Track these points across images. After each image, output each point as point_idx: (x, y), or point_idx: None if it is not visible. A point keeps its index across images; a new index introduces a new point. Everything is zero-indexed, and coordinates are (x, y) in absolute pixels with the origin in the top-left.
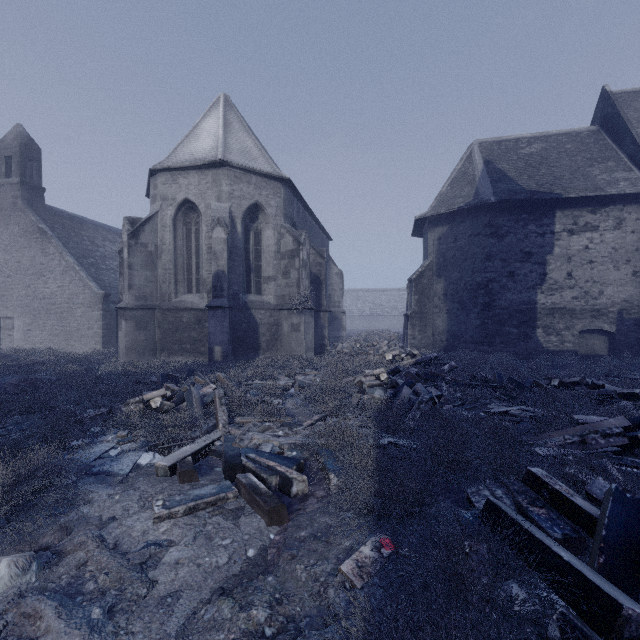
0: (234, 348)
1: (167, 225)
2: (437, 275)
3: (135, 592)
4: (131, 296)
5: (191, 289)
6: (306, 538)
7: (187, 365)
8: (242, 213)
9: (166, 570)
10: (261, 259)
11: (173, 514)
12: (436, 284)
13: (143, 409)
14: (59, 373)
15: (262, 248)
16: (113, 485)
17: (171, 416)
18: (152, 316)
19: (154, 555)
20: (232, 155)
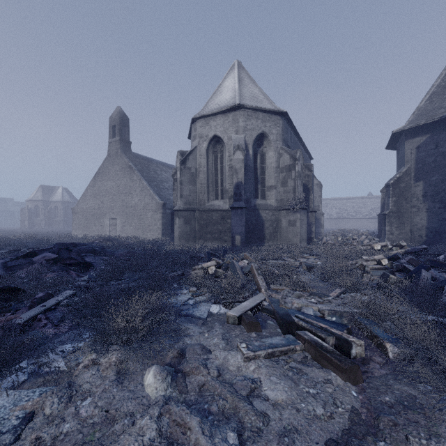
0: (247, 237)
1: (202, 154)
2: (415, 179)
3: (254, 423)
4: (181, 202)
5: (217, 197)
6: (394, 404)
7: (218, 248)
8: (252, 141)
9: (270, 407)
10: (265, 173)
11: (256, 356)
12: (414, 187)
13: (203, 274)
14: (145, 249)
15: (266, 165)
16: (199, 325)
17: (227, 279)
18: (193, 215)
19: (254, 390)
20: (245, 100)
